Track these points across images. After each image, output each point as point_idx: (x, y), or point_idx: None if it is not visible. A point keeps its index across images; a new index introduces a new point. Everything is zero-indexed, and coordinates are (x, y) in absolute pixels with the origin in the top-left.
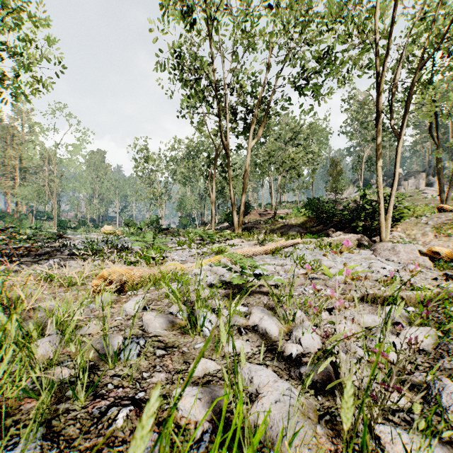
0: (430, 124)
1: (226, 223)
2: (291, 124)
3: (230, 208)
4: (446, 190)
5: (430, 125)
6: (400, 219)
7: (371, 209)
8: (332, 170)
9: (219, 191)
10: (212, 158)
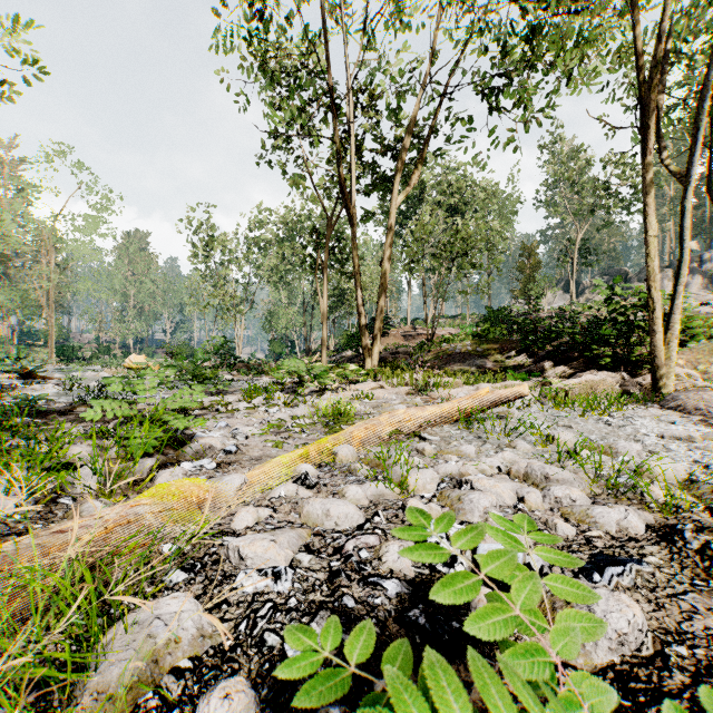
0: (708, 176)
1: (347, 350)
2: (457, 184)
3: (354, 325)
4: (710, 296)
5: (707, 178)
6: (690, 342)
7: (626, 324)
8: (523, 264)
9: (336, 297)
10: (323, 234)
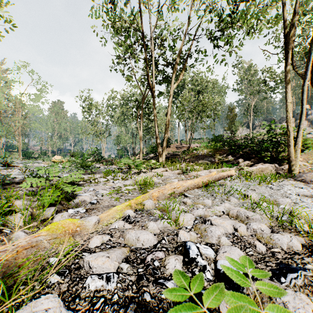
0: (311, 76)
1: (151, 154)
2: (200, 80)
3: (154, 143)
4: (311, 130)
5: (311, 77)
6: (305, 150)
7: (276, 142)
8: (229, 115)
9: (146, 130)
10: (140, 102)
